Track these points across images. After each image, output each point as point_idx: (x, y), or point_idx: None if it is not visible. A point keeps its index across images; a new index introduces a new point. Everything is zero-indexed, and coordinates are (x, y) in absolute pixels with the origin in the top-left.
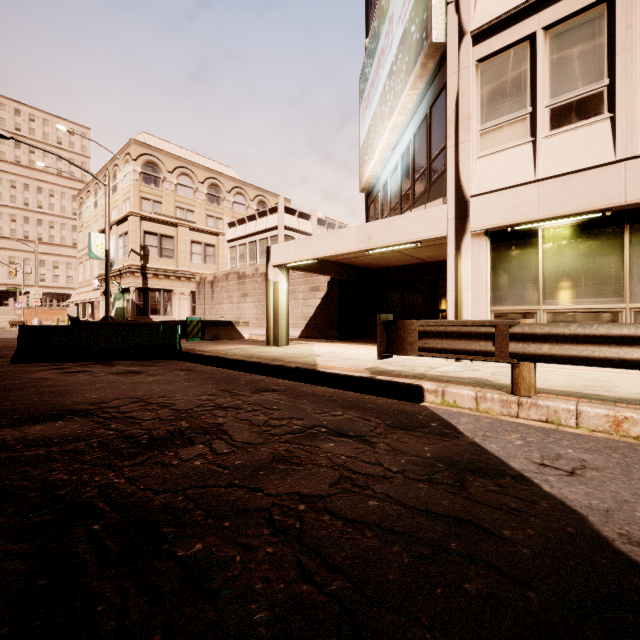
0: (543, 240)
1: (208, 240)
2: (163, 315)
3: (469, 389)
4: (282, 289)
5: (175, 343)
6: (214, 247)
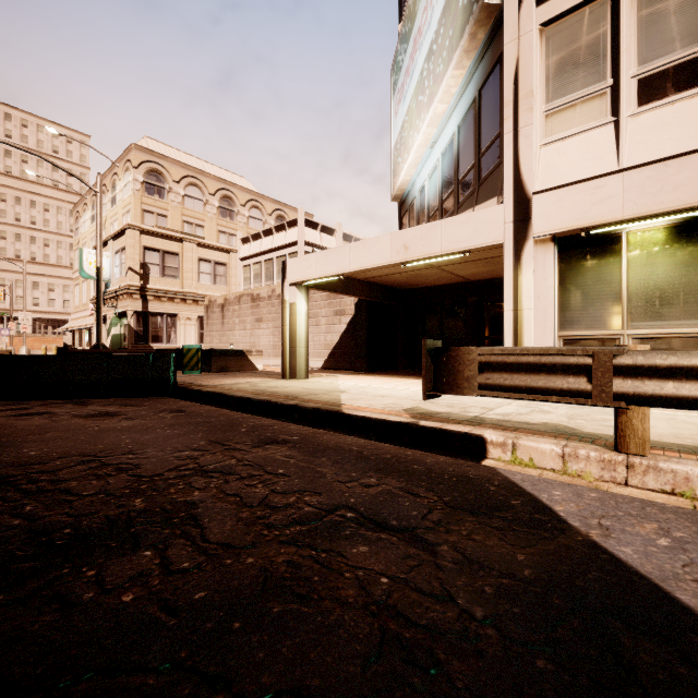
0: (628, 246)
1: (218, 258)
2: (166, 343)
3: (551, 442)
4: (300, 312)
5: (168, 376)
6: (225, 266)
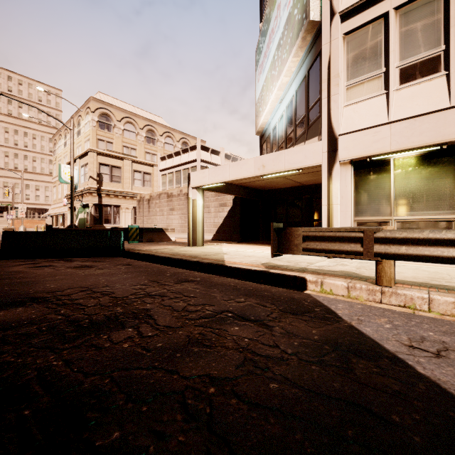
0: (394, 167)
1: (146, 170)
2: (113, 224)
3: (342, 280)
4: (199, 205)
5: (119, 244)
6: (150, 175)
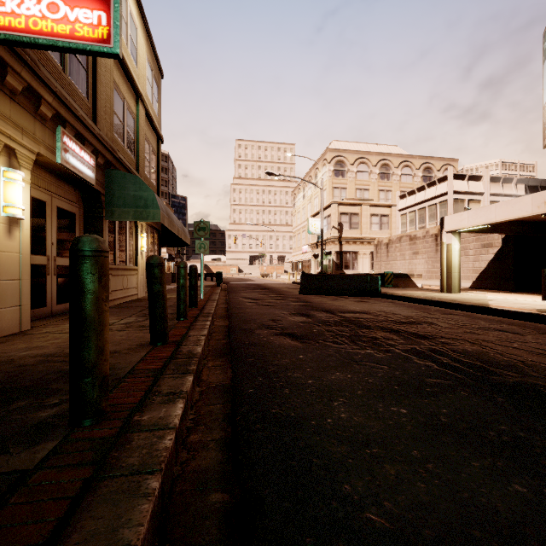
0: None
1: (383, 212)
2: (351, 269)
3: None
4: (454, 249)
5: (377, 287)
6: (387, 216)
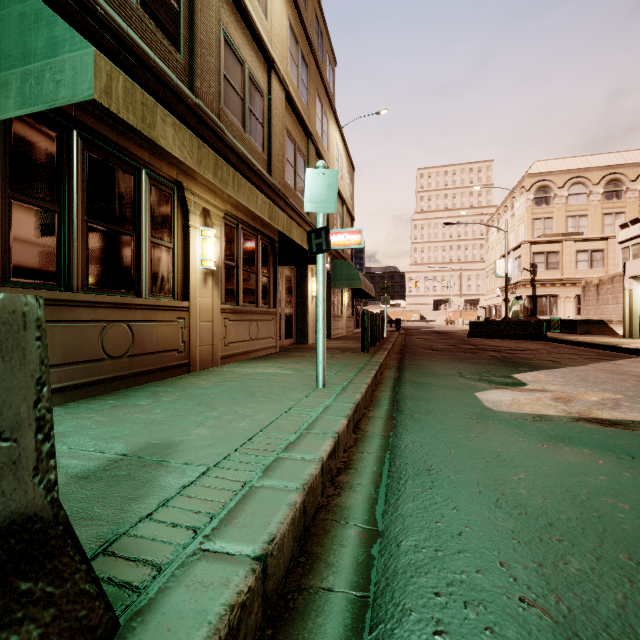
0: None
1: (595, 246)
2: (549, 315)
3: None
4: (637, 295)
5: (542, 332)
6: (602, 251)
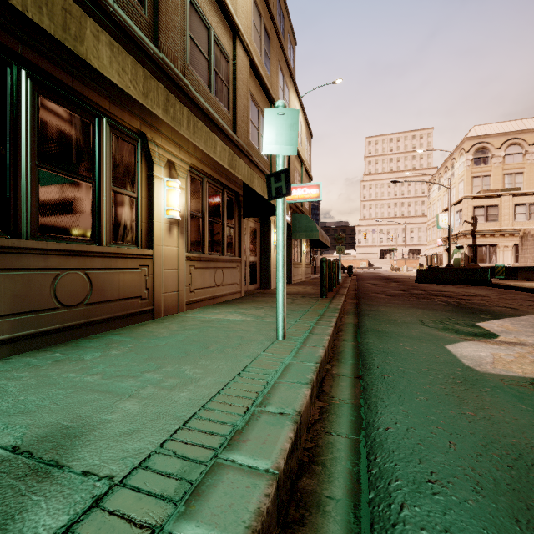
0: None
1: (532, 200)
2: (488, 263)
3: None
4: None
5: (487, 278)
6: None
